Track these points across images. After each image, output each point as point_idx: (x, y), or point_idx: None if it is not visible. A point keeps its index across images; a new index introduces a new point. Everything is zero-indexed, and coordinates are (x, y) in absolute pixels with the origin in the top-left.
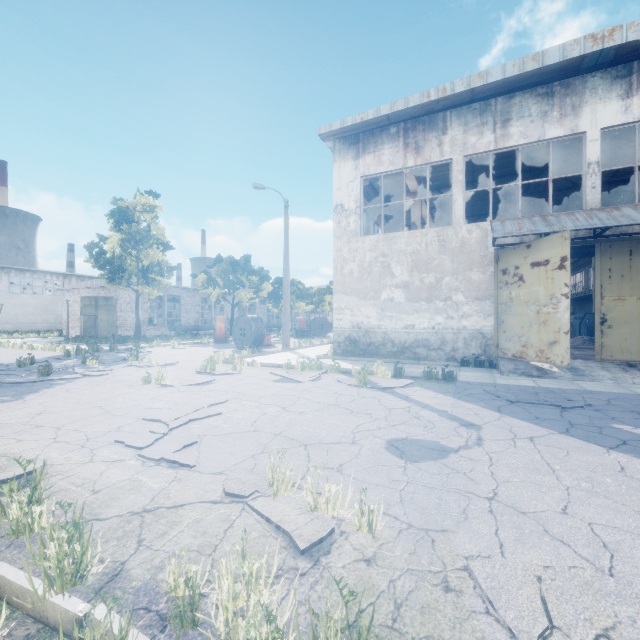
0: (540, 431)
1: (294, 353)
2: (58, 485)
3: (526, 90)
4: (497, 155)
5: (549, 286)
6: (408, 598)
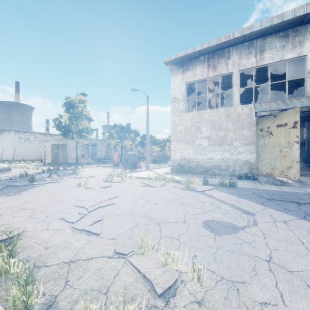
0: (289, 217)
1: (151, 171)
2: (28, 243)
3: (273, 34)
4: (256, 70)
5: (287, 137)
6: None
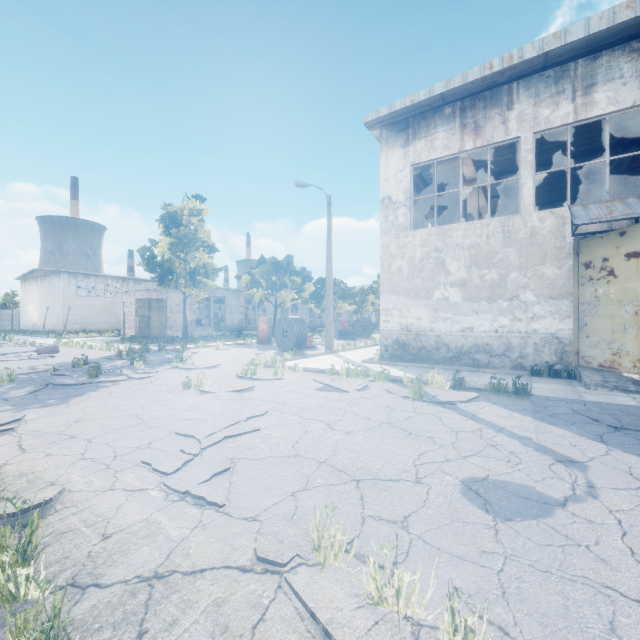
0: None
1: (337, 356)
2: (68, 522)
3: (616, 47)
4: (571, 132)
5: None
6: None
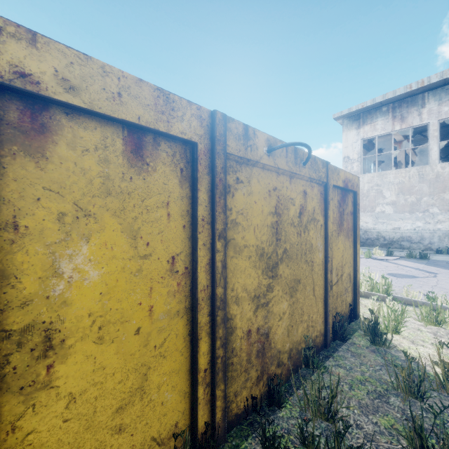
0: None
1: None
2: None
3: None
4: None
5: None
6: (399, 292)
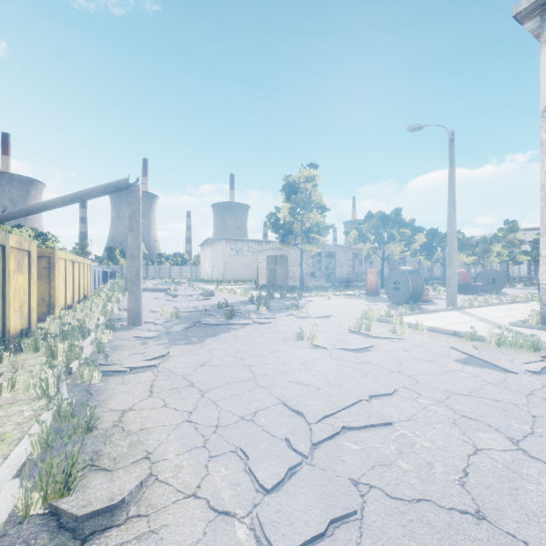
0: None
1: (466, 314)
2: None
3: None
4: None
5: None
6: None
